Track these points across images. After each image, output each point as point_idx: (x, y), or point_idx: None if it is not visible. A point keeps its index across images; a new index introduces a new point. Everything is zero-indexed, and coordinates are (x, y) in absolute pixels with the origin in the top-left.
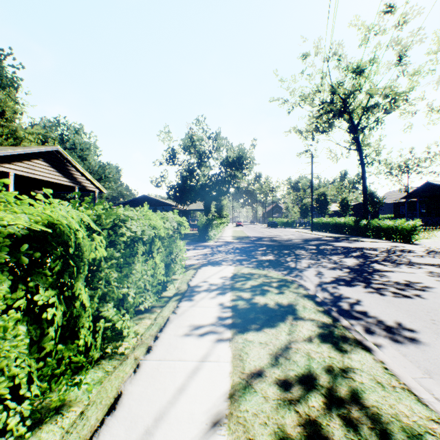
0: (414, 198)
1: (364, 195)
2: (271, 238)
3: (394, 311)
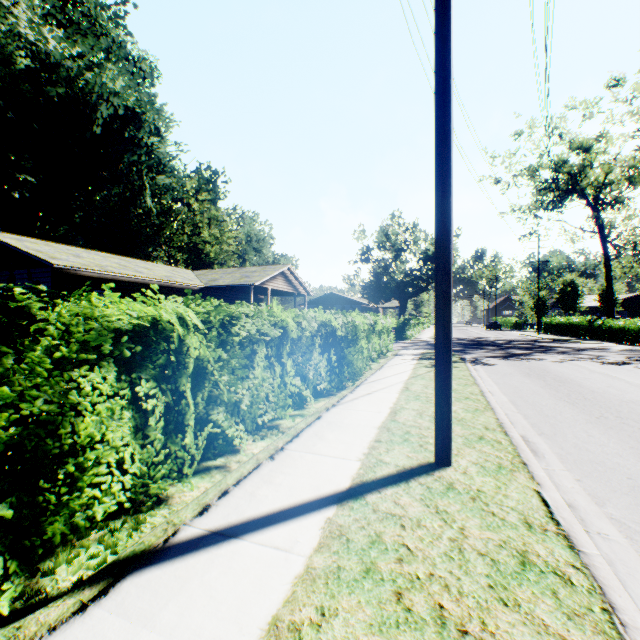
0: None
1: (607, 288)
2: (474, 339)
3: (500, 362)
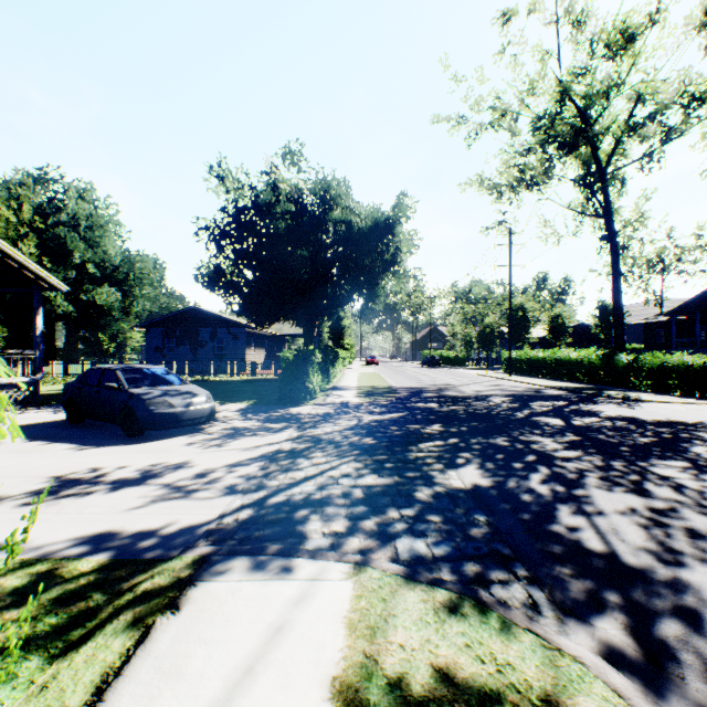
0: (689, 314)
1: (616, 305)
2: (441, 393)
3: None
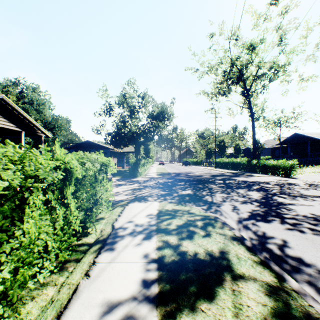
0: (286, 144)
1: (253, 142)
2: (187, 174)
3: None
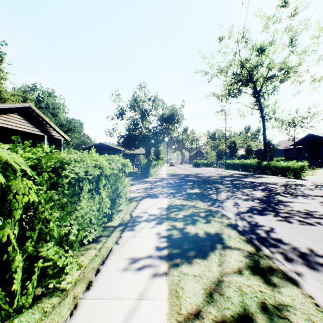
0: (300, 145)
1: (264, 143)
2: (196, 175)
3: (304, 238)
